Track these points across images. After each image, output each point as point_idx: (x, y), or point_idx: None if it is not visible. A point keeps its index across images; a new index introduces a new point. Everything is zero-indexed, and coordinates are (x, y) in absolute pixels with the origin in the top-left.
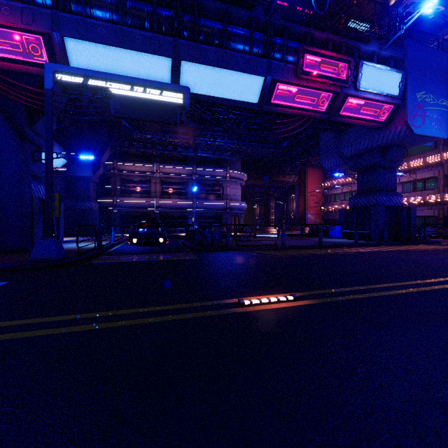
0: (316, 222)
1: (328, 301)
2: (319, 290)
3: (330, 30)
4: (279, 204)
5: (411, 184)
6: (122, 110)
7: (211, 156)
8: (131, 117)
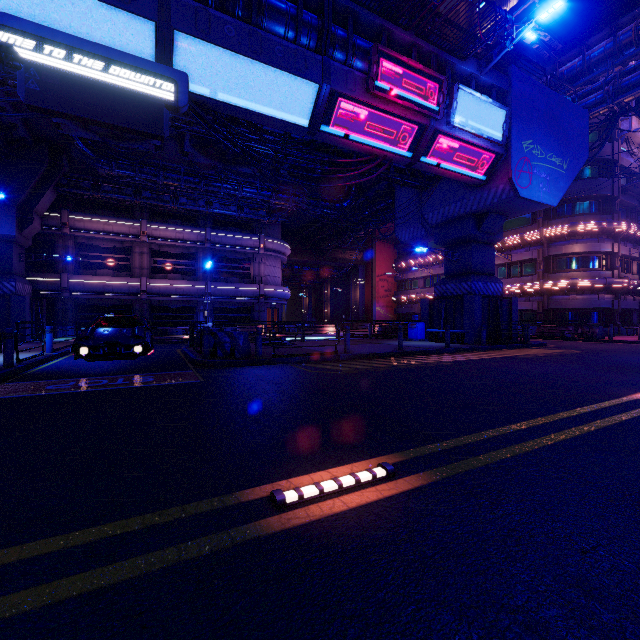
0: (387, 318)
1: (453, 473)
2: (427, 444)
3: (416, 30)
4: (337, 291)
5: (505, 268)
6: (45, 94)
7: (235, 214)
8: (66, 111)
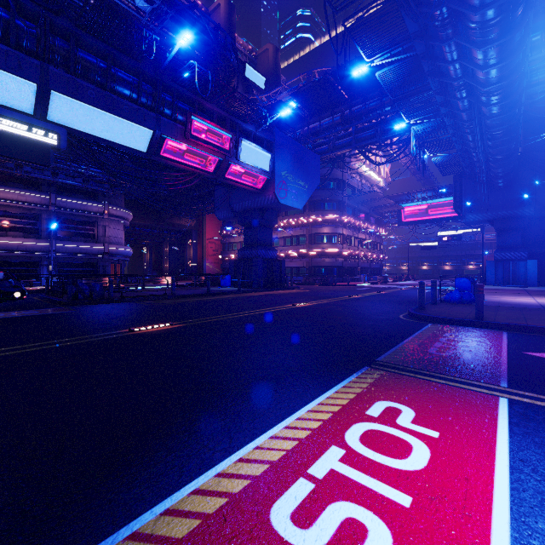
0: (215, 272)
1: (192, 324)
2: (190, 320)
3: (216, 104)
4: (175, 249)
5: (290, 239)
6: None
7: (82, 185)
8: None
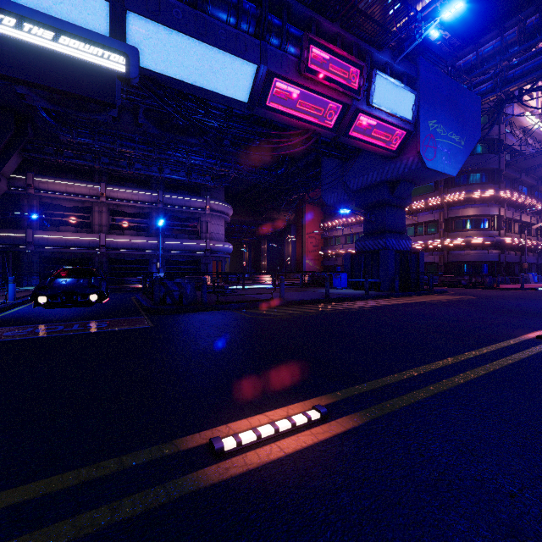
0: (315, 269)
1: (381, 414)
2: (355, 384)
3: (340, 22)
4: (273, 246)
5: (413, 227)
6: (1, 61)
7: (185, 179)
8: (22, 77)
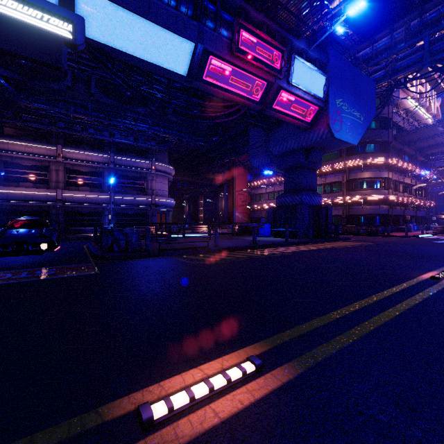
0: (243, 221)
1: (314, 363)
2: (285, 329)
3: (265, 12)
4: (208, 201)
5: (322, 187)
6: None
7: (133, 143)
8: None
